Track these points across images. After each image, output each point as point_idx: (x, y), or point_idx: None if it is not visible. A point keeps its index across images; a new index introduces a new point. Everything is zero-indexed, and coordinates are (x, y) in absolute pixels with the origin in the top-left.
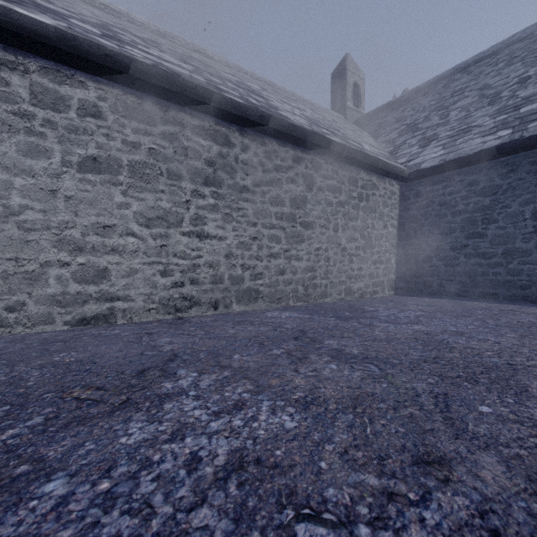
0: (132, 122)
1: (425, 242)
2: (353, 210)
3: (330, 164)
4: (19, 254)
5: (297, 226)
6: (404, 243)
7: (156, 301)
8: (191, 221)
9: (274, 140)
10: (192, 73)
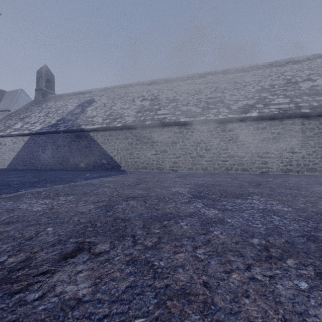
0: (273, 128)
1: None
2: None
3: None
4: (251, 159)
5: None
6: None
7: (279, 169)
8: (289, 148)
9: None
10: (289, 104)
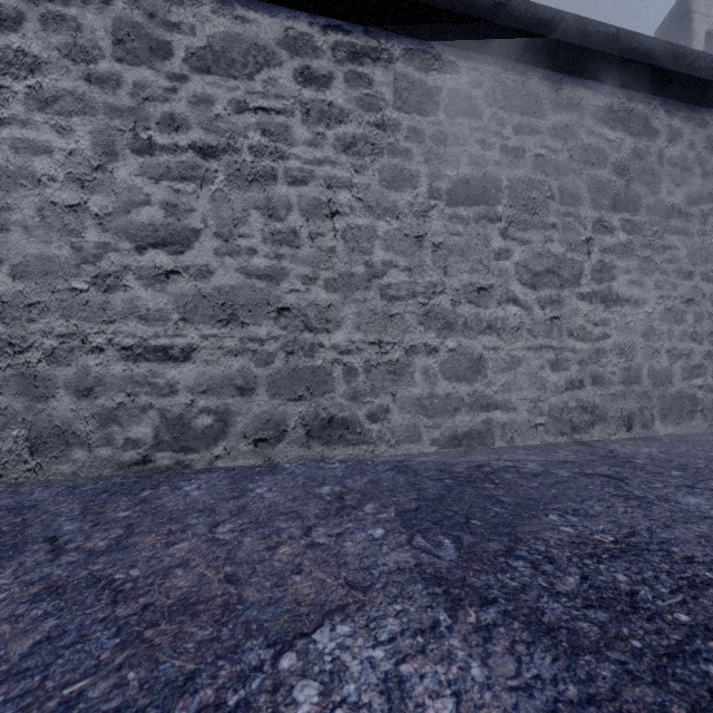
0: (513, 116)
1: None
2: None
3: None
4: (382, 336)
5: None
6: None
7: (544, 412)
8: (593, 274)
9: None
10: None
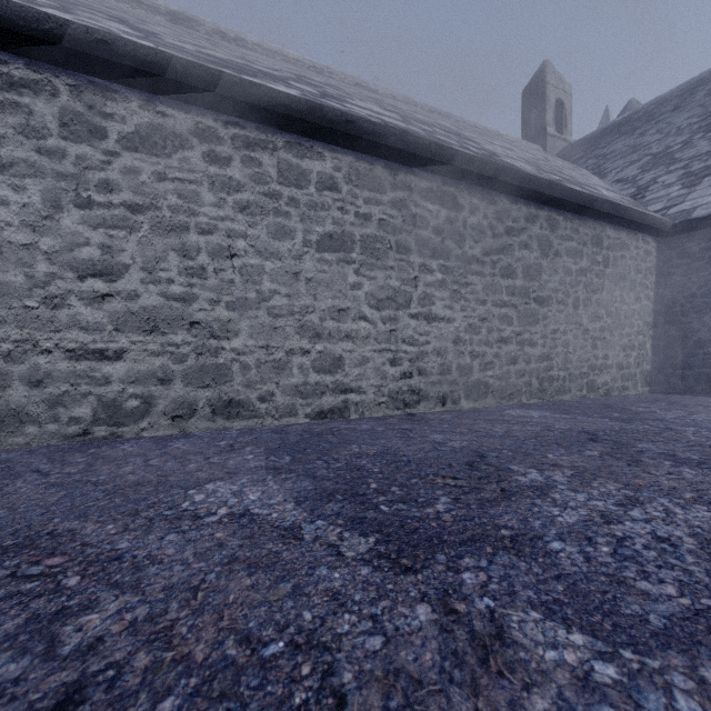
0: (364, 192)
1: (699, 320)
2: (597, 279)
3: (568, 221)
4: (269, 342)
5: (530, 302)
6: (662, 322)
7: (385, 394)
8: (419, 300)
9: (505, 196)
10: (406, 124)
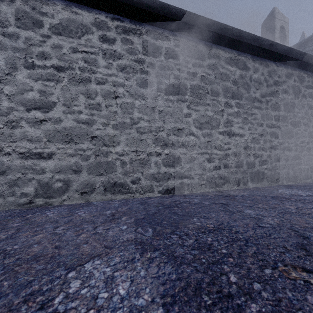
0: (192, 59)
1: None
2: None
3: (310, 77)
4: (137, 148)
5: (288, 125)
6: None
7: (205, 179)
8: (224, 124)
9: (273, 62)
10: None
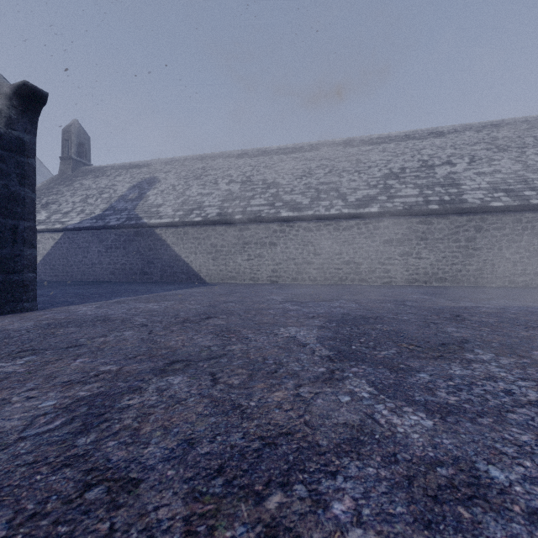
0: (396, 227)
1: None
2: (517, 237)
3: (494, 217)
4: (371, 266)
5: (469, 250)
6: None
7: (404, 279)
8: (416, 253)
9: (455, 215)
10: (417, 197)
